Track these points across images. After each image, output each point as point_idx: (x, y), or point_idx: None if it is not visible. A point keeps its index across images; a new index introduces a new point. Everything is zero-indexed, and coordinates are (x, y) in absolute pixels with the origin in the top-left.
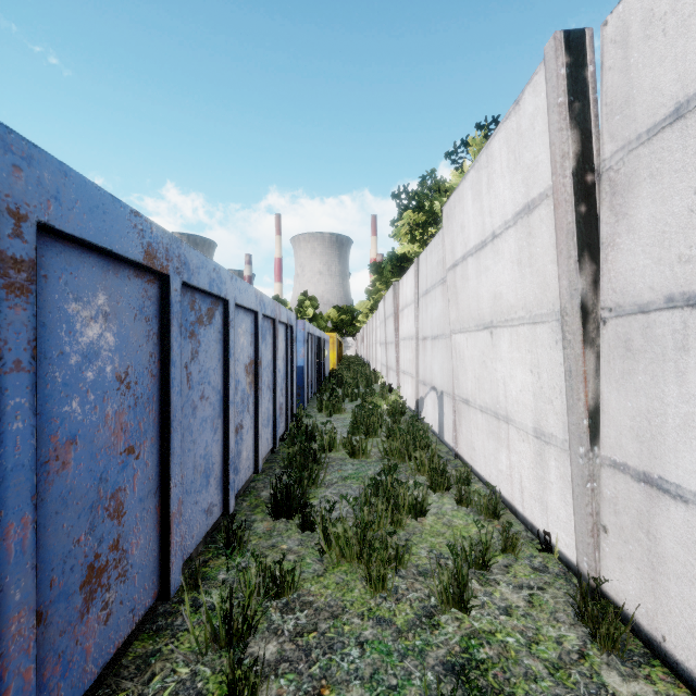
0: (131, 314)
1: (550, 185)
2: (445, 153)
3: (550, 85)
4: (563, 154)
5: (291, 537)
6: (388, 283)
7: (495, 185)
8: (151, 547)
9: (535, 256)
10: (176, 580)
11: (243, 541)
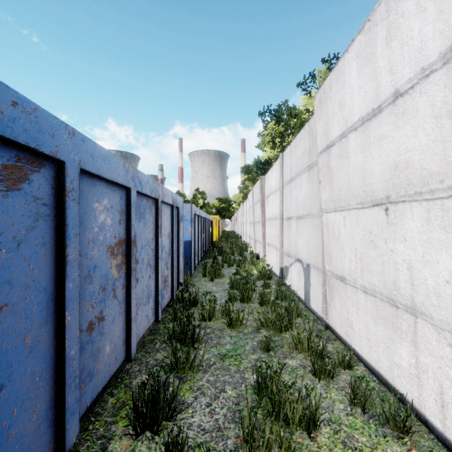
0: None
1: None
2: (297, 84)
3: None
4: None
5: None
6: (254, 180)
7: (402, 31)
8: None
9: None
10: None
11: None
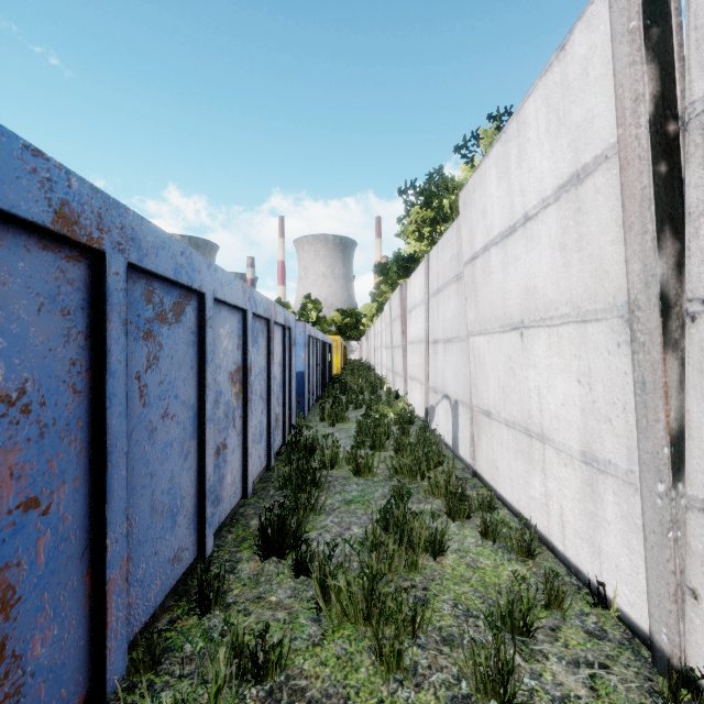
0: (31, 303)
1: (612, 143)
2: (454, 147)
3: (617, 8)
4: (637, 96)
5: (283, 585)
6: (394, 284)
7: (529, 156)
8: (74, 634)
9: (587, 237)
10: (117, 669)
11: (220, 594)
